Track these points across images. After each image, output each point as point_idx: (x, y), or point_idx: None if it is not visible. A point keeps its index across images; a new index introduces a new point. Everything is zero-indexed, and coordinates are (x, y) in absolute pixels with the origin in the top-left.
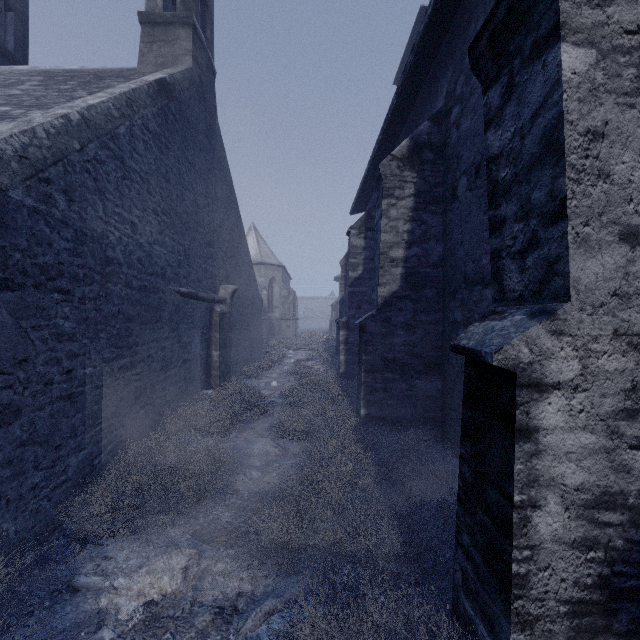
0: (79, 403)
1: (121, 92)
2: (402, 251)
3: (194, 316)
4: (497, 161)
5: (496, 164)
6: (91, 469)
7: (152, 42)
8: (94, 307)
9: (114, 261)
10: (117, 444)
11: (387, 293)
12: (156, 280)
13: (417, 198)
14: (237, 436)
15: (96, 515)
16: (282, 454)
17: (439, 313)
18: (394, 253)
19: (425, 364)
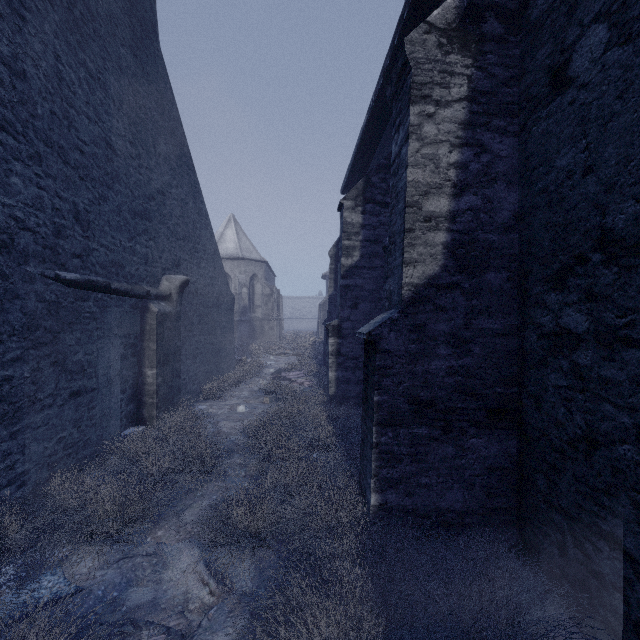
0: None
1: None
2: (446, 201)
3: (104, 319)
4: None
5: None
6: None
7: None
8: None
9: None
10: None
11: (419, 278)
12: None
13: (473, 104)
14: (145, 538)
15: None
16: (214, 604)
17: (513, 315)
18: (432, 204)
19: (488, 409)
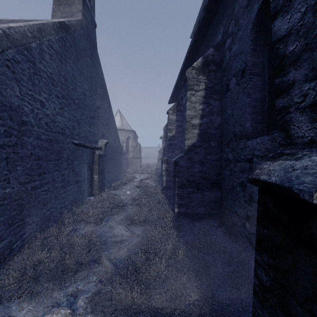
0: (0, 211)
1: (34, 23)
2: (198, 120)
3: (83, 156)
4: (285, 40)
5: (284, 42)
6: (10, 251)
7: (59, 5)
8: (12, 151)
9: (28, 123)
10: (30, 233)
11: (190, 143)
12: (58, 136)
13: (206, 91)
14: (105, 224)
15: (8, 284)
16: (130, 235)
17: (218, 155)
18: (194, 121)
19: (211, 183)
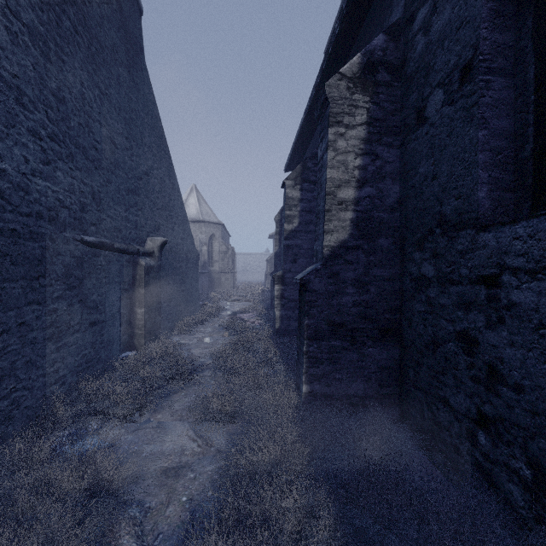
0: None
1: None
2: (352, 191)
3: (109, 270)
4: None
5: None
6: None
7: None
8: None
9: None
10: None
11: (334, 242)
12: (37, 223)
13: (370, 127)
14: (149, 419)
15: None
16: (201, 451)
17: (396, 267)
18: (343, 193)
19: (380, 329)
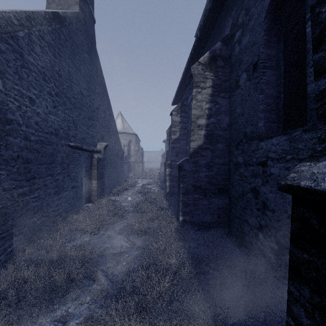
0: None
1: (22, 10)
2: (204, 120)
3: (80, 160)
4: None
5: None
6: None
7: None
8: None
9: (14, 122)
10: (17, 246)
11: (195, 146)
12: (51, 137)
13: (213, 88)
14: (103, 234)
15: None
16: (131, 247)
17: (227, 158)
18: (200, 121)
19: (218, 189)
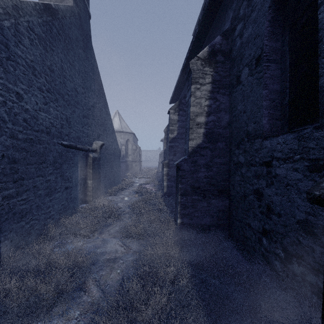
0: None
1: None
2: (204, 118)
3: (74, 159)
4: None
5: None
6: None
7: None
8: None
9: None
10: (1, 253)
11: (194, 145)
12: (41, 135)
13: (213, 84)
14: (98, 237)
15: None
16: (126, 251)
17: (227, 157)
18: (199, 119)
19: (218, 190)
